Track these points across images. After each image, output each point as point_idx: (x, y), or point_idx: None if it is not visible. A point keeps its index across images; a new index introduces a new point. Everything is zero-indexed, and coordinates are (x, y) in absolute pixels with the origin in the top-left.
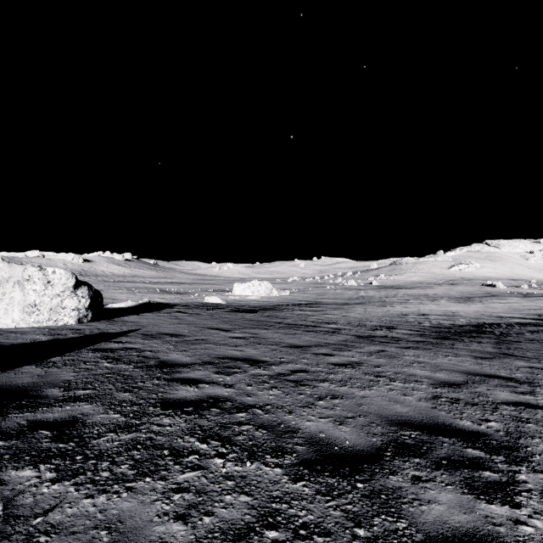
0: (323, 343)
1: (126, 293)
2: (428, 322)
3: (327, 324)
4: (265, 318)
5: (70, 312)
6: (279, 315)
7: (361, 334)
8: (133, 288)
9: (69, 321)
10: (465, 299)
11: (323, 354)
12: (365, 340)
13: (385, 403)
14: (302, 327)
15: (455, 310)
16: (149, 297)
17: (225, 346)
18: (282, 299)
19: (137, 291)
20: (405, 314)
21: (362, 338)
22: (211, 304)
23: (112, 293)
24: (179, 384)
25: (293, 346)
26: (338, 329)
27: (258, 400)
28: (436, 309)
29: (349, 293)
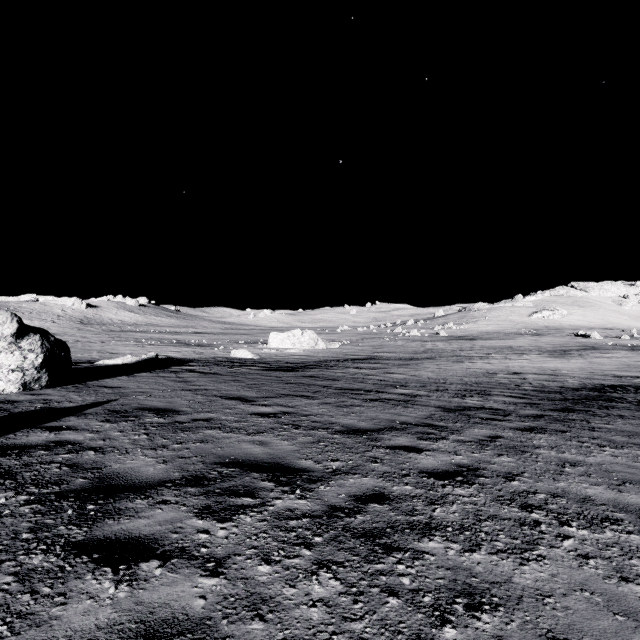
0: (398, 422)
1: (133, 346)
2: (528, 384)
3: (395, 388)
4: (309, 379)
5: (8, 374)
6: (327, 374)
7: (447, 404)
8: (143, 340)
9: (7, 388)
10: (560, 353)
11: (405, 447)
12: (458, 416)
13: (609, 624)
14: (361, 394)
15: (553, 367)
16: (161, 350)
17: (238, 434)
18: (330, 353)
19: (148, 343)
20: (493, 372)
21: (452, 411)
22: (239, 359)
23: (114, 346)
24: (88, 569)
25: (351, 431)
26: (412, 396)
27: (280, 634)
28: (529, 365)
29: (414, 345)
